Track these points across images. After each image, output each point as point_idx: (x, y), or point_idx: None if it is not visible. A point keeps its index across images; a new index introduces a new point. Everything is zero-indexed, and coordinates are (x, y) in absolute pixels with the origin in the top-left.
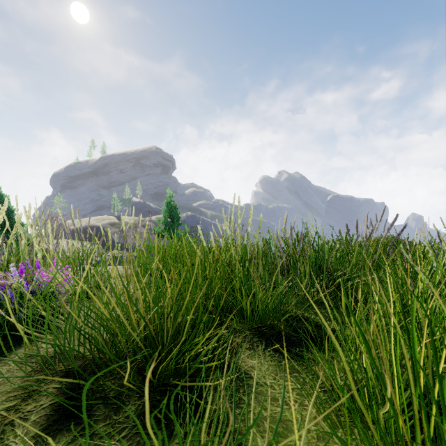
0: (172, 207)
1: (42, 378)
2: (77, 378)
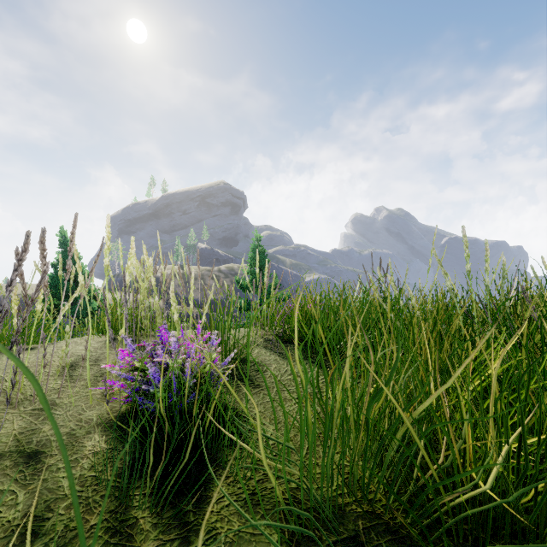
0: (260, 253)
1: None
2: None
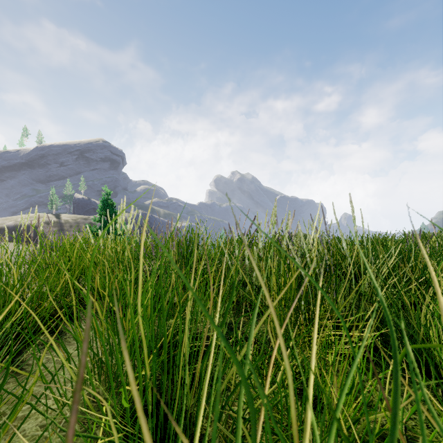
0: (108, 205)
1: None
2: None
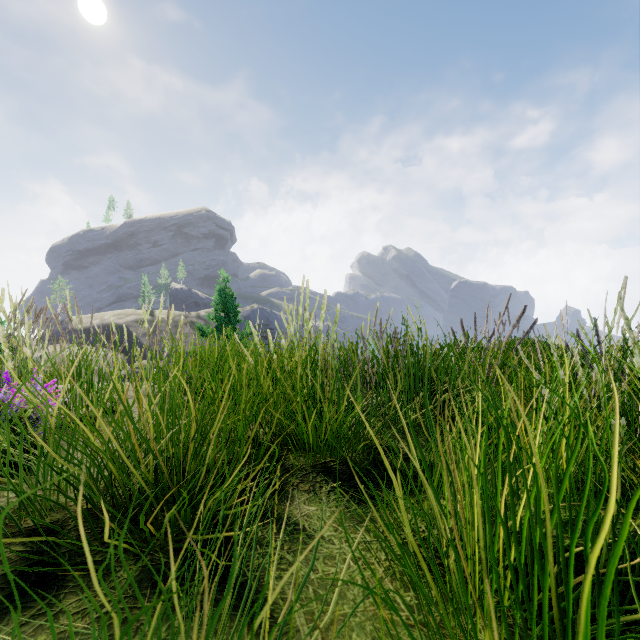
0: (227, 296)
1: None
2: (43, 534)
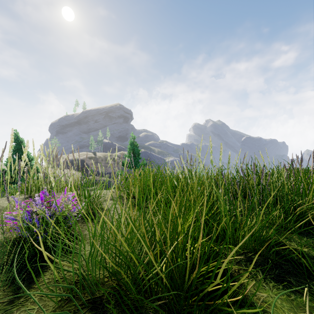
0: (134, 146)
1: (72, 310)
2: None
